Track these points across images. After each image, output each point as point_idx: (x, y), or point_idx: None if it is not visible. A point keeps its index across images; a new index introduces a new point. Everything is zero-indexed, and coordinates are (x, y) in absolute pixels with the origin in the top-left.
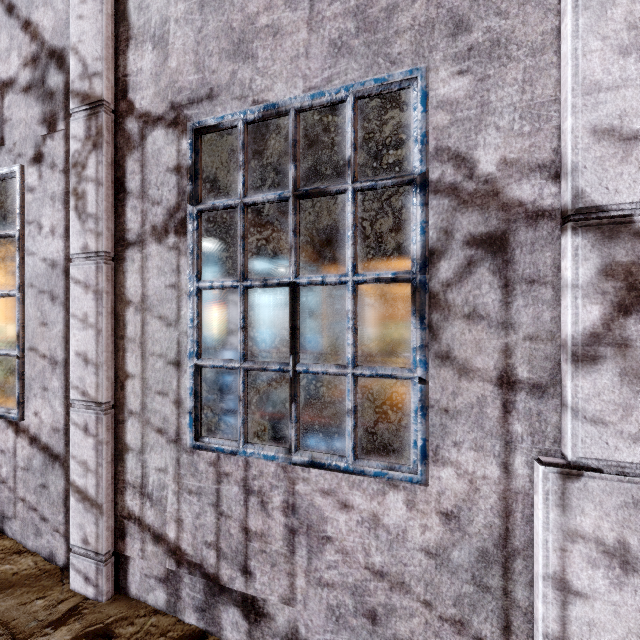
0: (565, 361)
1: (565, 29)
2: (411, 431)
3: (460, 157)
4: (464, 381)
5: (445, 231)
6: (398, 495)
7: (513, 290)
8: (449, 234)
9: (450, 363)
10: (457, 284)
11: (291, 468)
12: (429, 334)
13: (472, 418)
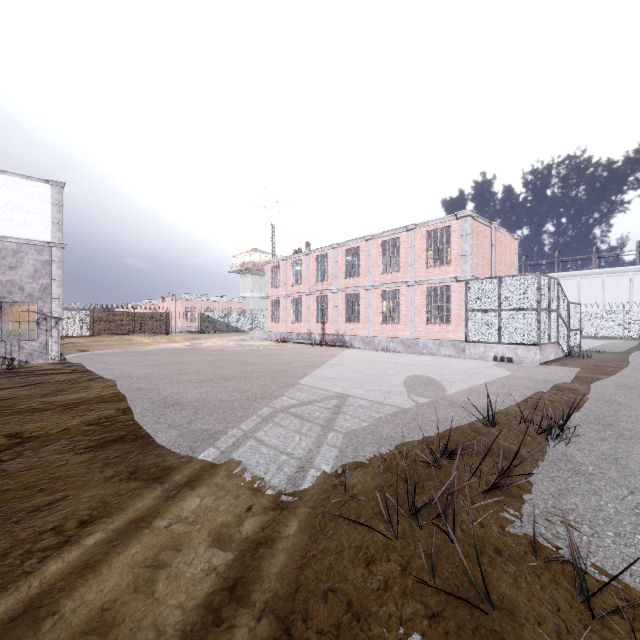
0: (52, 328)
1: (52, 302)
2: (36, 336)
3: (42, 311)
4: (43, 331)
5: (40, 317)
6: (35, 342)
7: (48, 323)
8: (41, 317)
9: (41, 329)
10: (42, 322)
11: (19, 342)
12: (39, 327)
13: (43, 334)
